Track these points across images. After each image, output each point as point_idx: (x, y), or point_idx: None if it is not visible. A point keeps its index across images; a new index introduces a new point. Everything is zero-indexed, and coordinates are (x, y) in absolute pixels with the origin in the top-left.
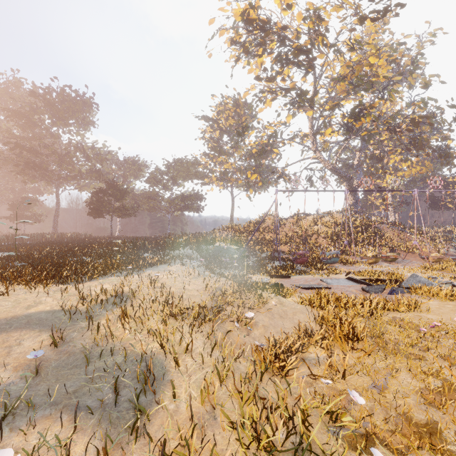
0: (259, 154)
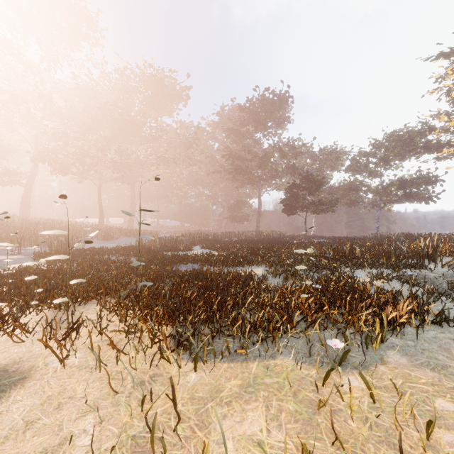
0: None
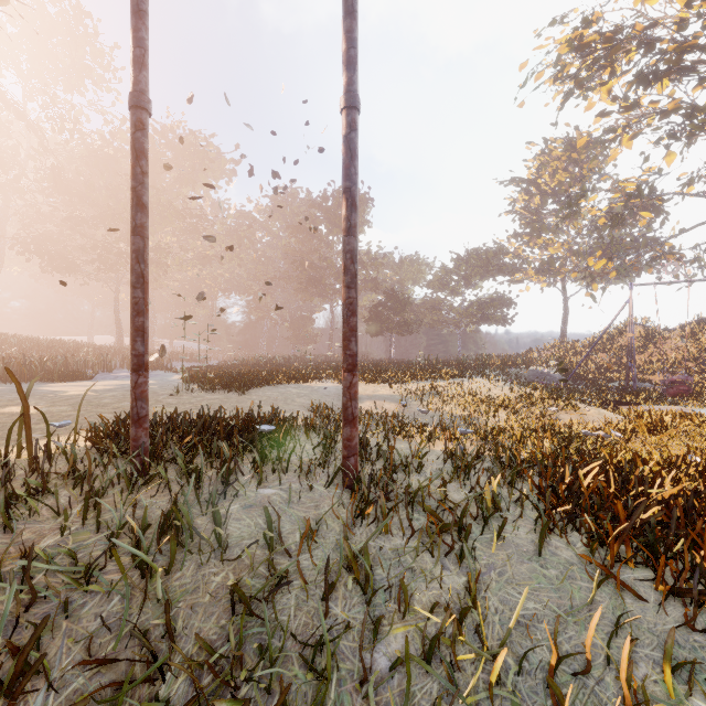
0: (610, 226)
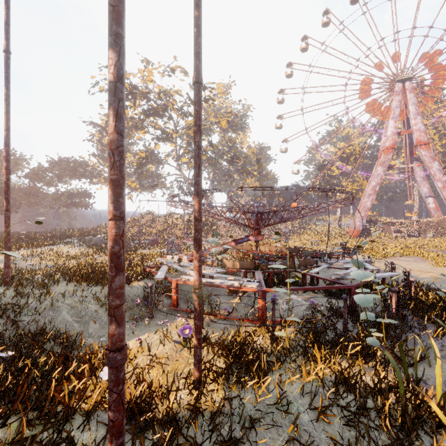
0: (138, 168)
